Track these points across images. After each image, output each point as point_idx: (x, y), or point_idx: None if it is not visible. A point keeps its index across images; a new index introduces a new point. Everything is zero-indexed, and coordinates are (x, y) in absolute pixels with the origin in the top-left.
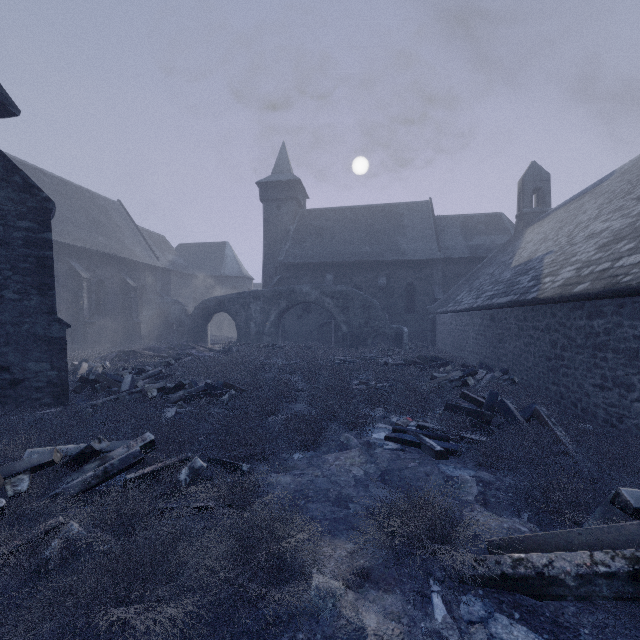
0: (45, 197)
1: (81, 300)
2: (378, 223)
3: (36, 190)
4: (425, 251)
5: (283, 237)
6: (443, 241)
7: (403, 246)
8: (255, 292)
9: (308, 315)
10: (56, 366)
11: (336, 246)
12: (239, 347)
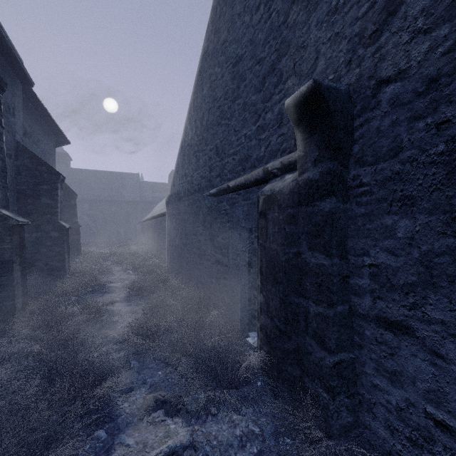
0: None
1: None
2: (113, 181)
3: None
4: (134, 197)
5: None
6: (143, 193)
7: (124, 194)
8: None
9: None
10: None
11: (90, 191)
12: None
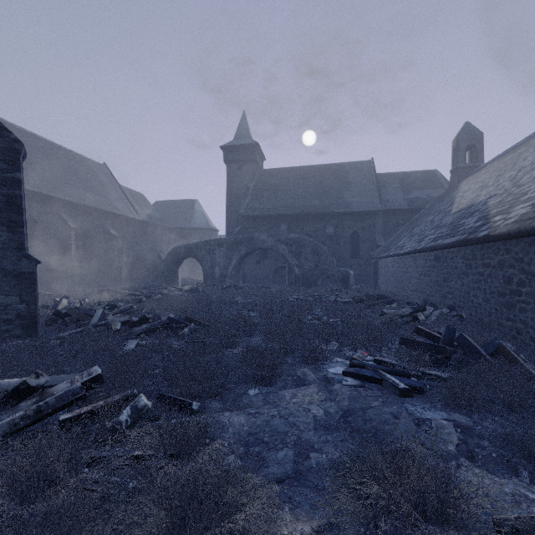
0: (14, 138)
1: (69, 246)
2: (326, 180)
3: (5, 131)
4: (368, 204)
5: (243, 193)
6: (384, 195)
7: (348, 200)
8: (219, 240)
9: (265, 260)
10: (25, 300)
11: (289, 200)
12: (204, 287)
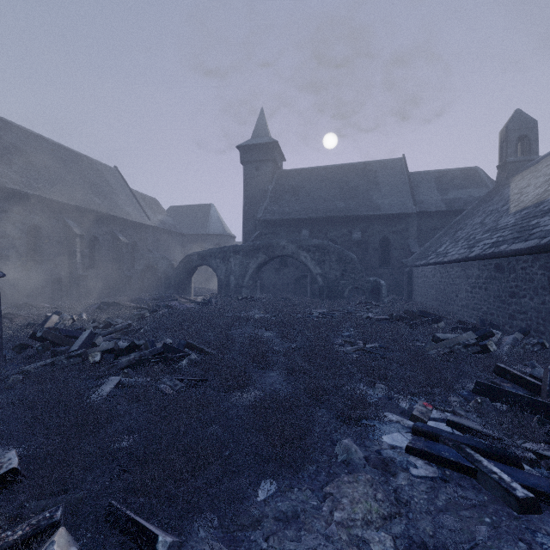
0: None
1: (74, 254)
2: (352, 180)
3: None
4: (400, 205)
5: (261, 196)
6: (418, 196)
7: (377, 201)
8: (234, 247)
9: (285, 269)
10: None
11: (311, 203)
12: (218, 299)
